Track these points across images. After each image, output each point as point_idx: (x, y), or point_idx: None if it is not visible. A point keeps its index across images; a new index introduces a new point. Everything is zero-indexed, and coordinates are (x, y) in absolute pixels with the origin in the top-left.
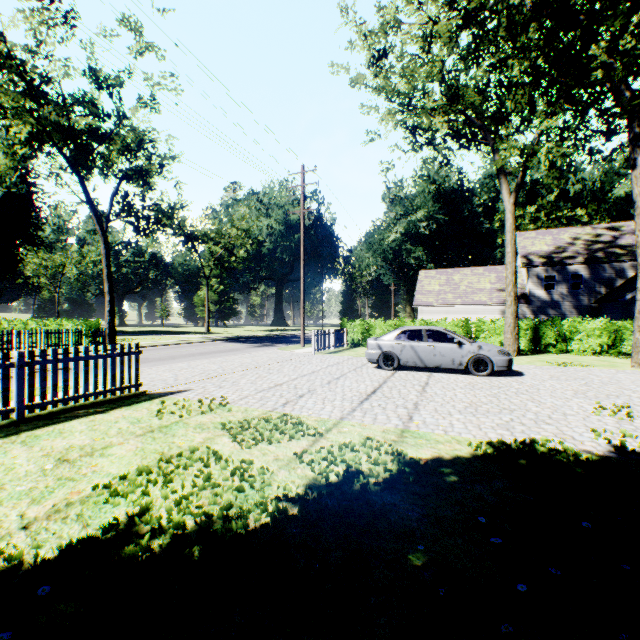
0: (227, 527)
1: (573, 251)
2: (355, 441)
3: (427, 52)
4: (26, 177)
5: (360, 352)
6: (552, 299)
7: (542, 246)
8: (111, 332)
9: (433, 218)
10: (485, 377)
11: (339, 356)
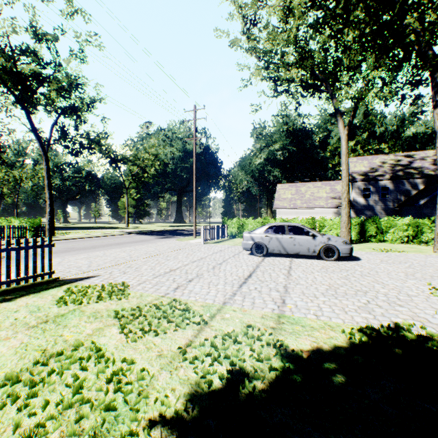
0: None
1: (382, 171)
2: (237, 329)
3: (286, 22)
4: None
5: (237, 242)
6: (368, 204)
7: (361, 167)
8: (51, 227)
9: (286, 148)
10: (333, 261)
11: (221, 245)
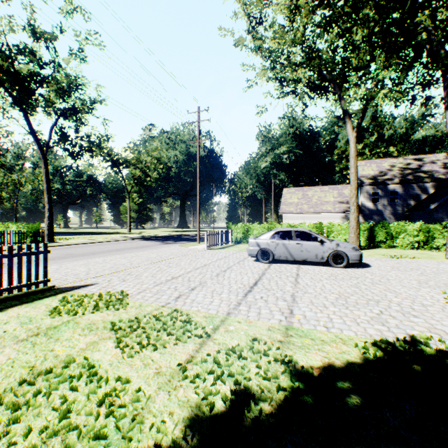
0: None
1: (391, 175)
2: (242, 343)
3: (292, 20)
4: None
5: (242, 248)
6: (377, 209)
7: (370, 171)
8: (50, 233)
9: (292, 152)
10: (342, 268)
11: (226, 251)
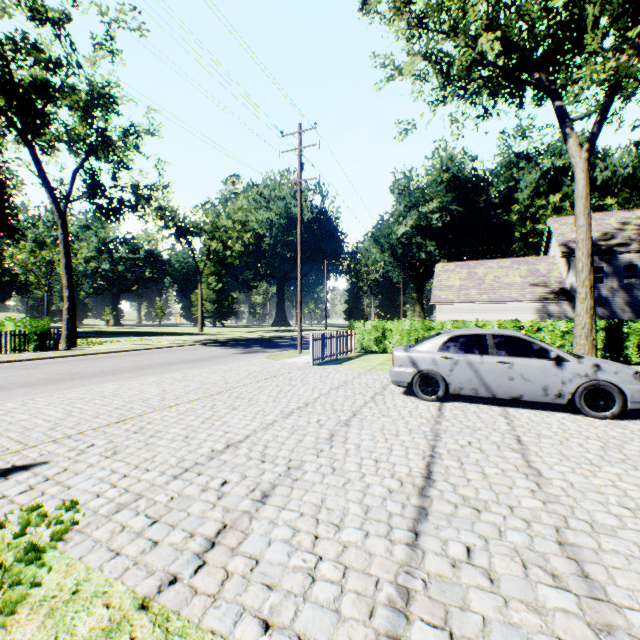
0: None
1: (624, 237)
2: None
3: None
4: None
5: (374, 362)
6: (600, 295)
7: None
8: (70, 334)
9: (446, 209)
10: (610, 420)
11: (346, 369)
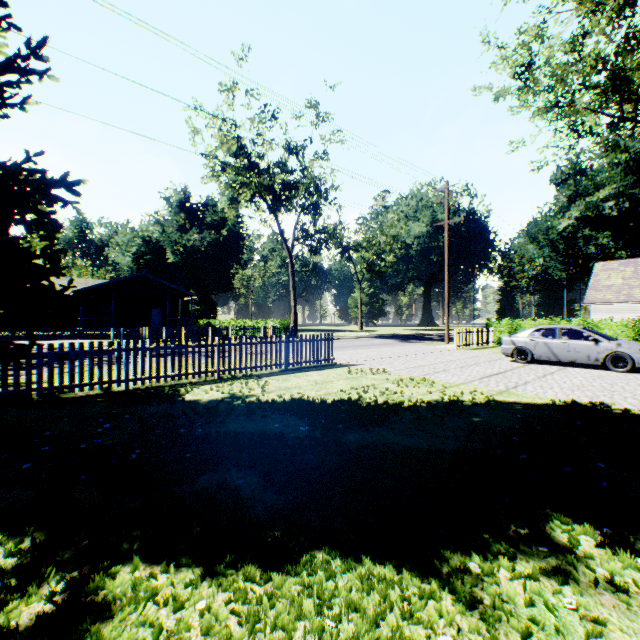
0: (394, 403)
1: None
2: (466, 391)
3: (578, 51)
4: (238, 218)
5: None
6: None
7: None
8: (295, 329)
9: (624, 194)
10: (623, 373)
11: (479, 352)
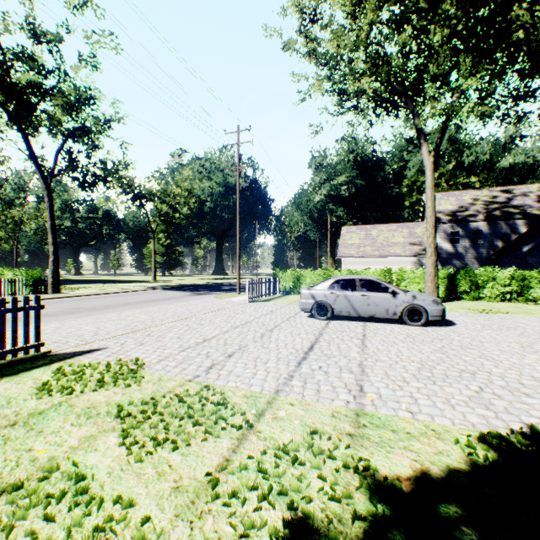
0: None
1: (474, 210)
2: (297, 438)
3: (355, 18)
4: None
5: (292, 300)
6: (457, 251)
7: (447, 206)
8: (55, 281)
9: (352, 182)
10: (420, 327)
11: (272, 304)
